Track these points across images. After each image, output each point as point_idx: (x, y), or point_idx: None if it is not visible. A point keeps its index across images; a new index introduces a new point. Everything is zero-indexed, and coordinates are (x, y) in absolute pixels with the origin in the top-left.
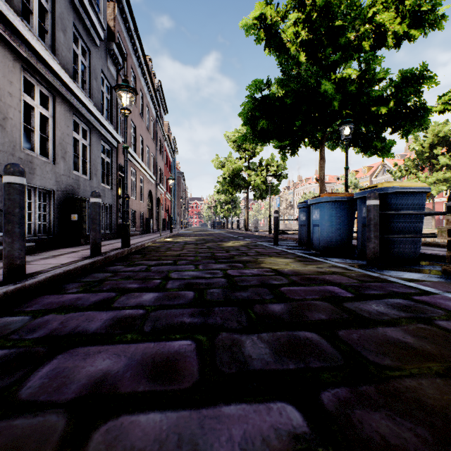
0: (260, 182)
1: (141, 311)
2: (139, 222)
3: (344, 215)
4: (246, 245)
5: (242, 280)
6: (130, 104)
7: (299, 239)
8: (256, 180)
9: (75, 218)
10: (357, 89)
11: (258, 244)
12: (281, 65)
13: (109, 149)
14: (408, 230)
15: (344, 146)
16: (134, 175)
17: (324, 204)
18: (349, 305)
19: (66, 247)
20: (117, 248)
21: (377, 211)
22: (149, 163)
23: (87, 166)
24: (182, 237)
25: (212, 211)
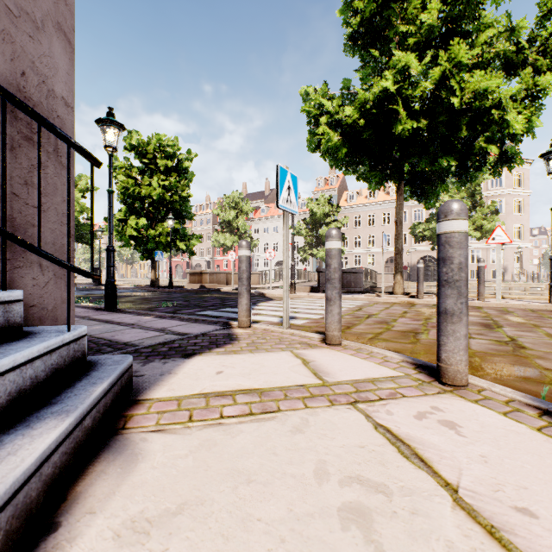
0: None
1: None
2: None
3: None
4: None
5: None
6: None
7: None
8: None
9: None
10: None
11: None
12: None
13: None
14: None
15: None
16: None
17: None
18: None
19: None
20: None
21: None
22: None
23: None
24: None
25: None
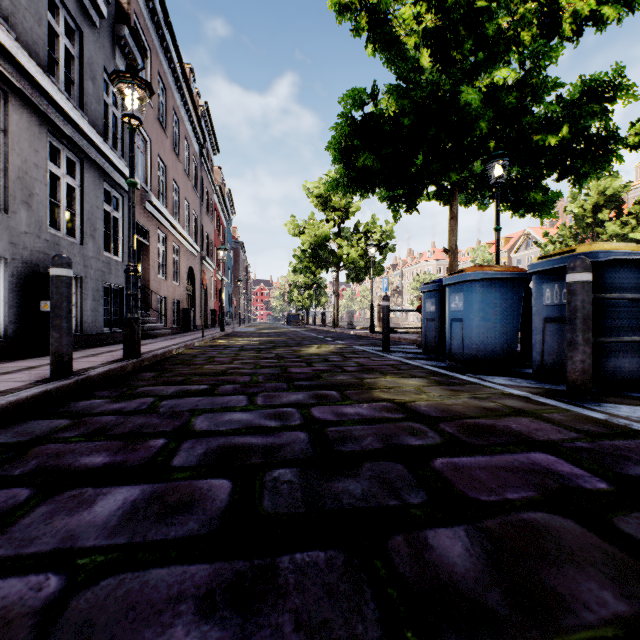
0: (356, 256)
1: (54, 582)
2: (172, 315)
3: (506, 303)
4: (340, 352)
5: (342, 435)
6: (156, 131)
7: (423, 343)
8: (351, 254)
9: (48, 308)
10: (517, 101)
11: (357, 349)
12: (395, 63)
13: (119, 197)
14: (631, 327)
15: (484, 202)
16: (163, 242)
17: (472, 284)
18: (634, 529)
19: (25, 358)
20: (116, 359)
21: (588, 294)
22: (189, 225)
23: (75, 222)
24: (239, 337)
25: (286, 299)
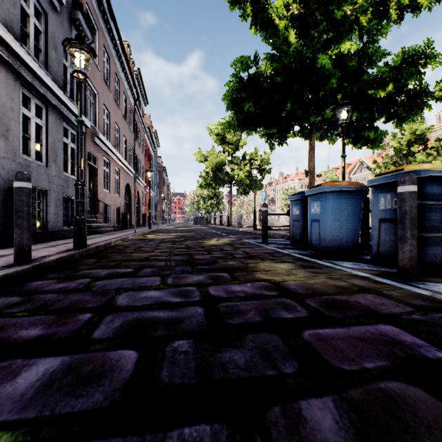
0: (243, 176)
1: None
2: (114, 217)
3: (350, 209)
4: (231, 243)
5: (230, 309)
6: (102, 87)
7: (291, 237)
8: (240, 174)
9: None
10: (357, 65)
11: (244, 241)
12: (271, 38)
13: (75, 133)
14: None
15: (333, 138)
16: (108, 166)
17: (326, 195)
18: None
19: (2, 249)
20: (68, 249)
21: (415, 201)
22: (127, 154)
23: (42, 150)
24: (161, 233)
25: (195, 206)
